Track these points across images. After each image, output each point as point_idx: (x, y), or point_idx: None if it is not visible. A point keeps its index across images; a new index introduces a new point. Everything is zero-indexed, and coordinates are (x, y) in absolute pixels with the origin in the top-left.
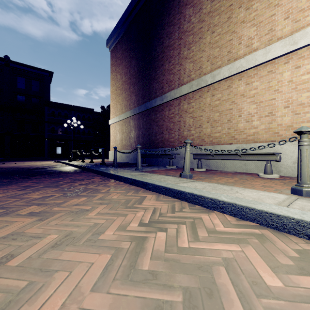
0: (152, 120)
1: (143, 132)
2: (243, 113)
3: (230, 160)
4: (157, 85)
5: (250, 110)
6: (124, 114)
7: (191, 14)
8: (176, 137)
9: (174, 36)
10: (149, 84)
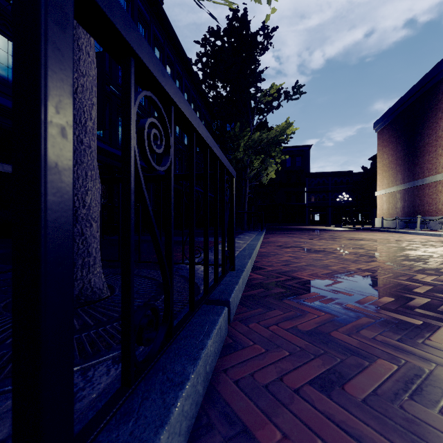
0: (415, 195)
1: (408, 204)
2: None
3: None
4: (419, 169)
5: None
6: (390, 188)
7: None
8: (433, 209)
9: (432, 137)
10: (413, 167)
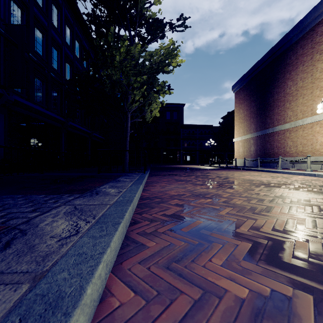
0: (266, 141)
1: (260, 148)
2: (318, 141)
3: (311, 164)
4: (270, 120)
5: (321, 140)
6: (245, 136)
7: (291, 85)
8: (282, 152)
9: (280, 94)
10: (264, 119)
